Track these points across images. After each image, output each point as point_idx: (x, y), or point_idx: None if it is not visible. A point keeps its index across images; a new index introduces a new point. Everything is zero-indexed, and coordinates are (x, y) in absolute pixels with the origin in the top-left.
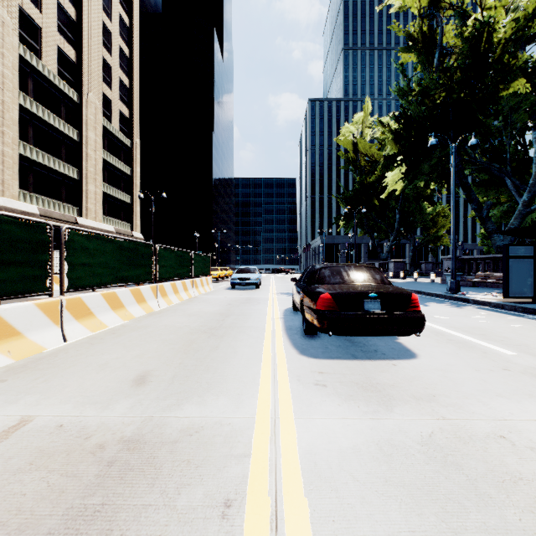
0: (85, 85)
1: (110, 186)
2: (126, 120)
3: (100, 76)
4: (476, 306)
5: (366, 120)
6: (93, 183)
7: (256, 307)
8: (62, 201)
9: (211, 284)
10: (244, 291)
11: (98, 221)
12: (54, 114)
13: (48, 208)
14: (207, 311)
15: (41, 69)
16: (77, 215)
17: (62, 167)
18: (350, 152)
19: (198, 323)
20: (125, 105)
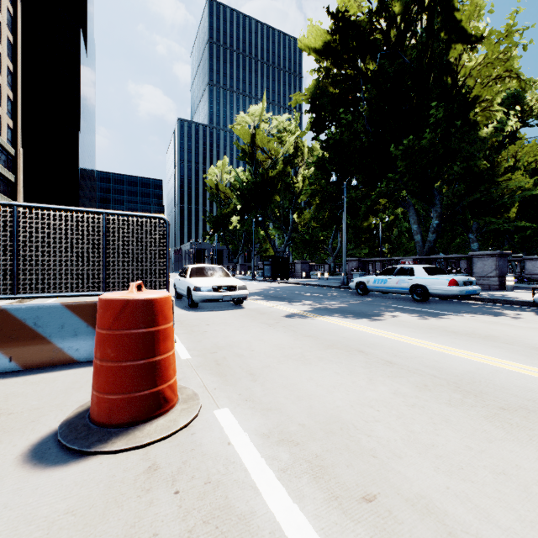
0: None
1: None
2: (10, 130)
3: None
4: (254, 281)
5: (224, 168)
6: None
7: None
8: None
9: None
10: None
11: None
12: None
13: None
14: None
15: None
16: None
17: None
18: (214, 189)
19: None
20: (9, 117)
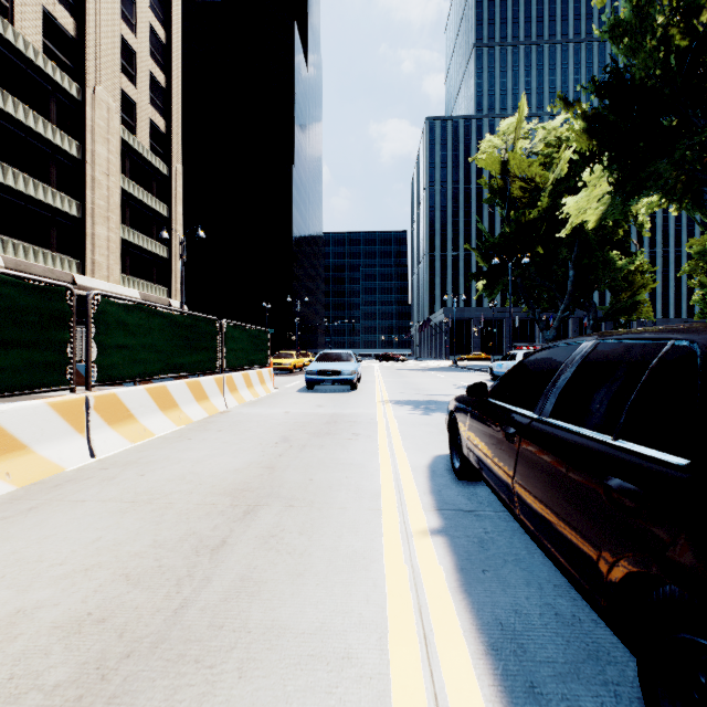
0: (89, 73)
1: (135, 231)
2: (162, 135)
3: (117, 63)
4: None
5: (520, 127)
6: (104, 224)
7: (349, 456)
8: (51, 249)
9: (270, 381)
10: (329, 397)
11: (113, 282)
12: (36, 112)
13: (24, 259)
14: (204, 478)
15: (11, 37)
16: (77, 272)
17: (50, 195)
18: (495, 177)
19: (94, 586)
20: (159, 114)
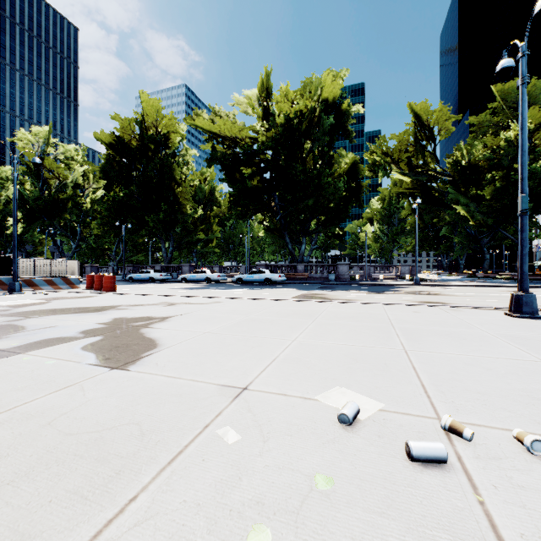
0: None
1: None
2: None
3: None
4: None
5: None
6: None
7: None
8: None
9: None
10: None
11: None
12: None
13: None
14: None
15: None
16: None
17: None
18: None
19: None
20: None
